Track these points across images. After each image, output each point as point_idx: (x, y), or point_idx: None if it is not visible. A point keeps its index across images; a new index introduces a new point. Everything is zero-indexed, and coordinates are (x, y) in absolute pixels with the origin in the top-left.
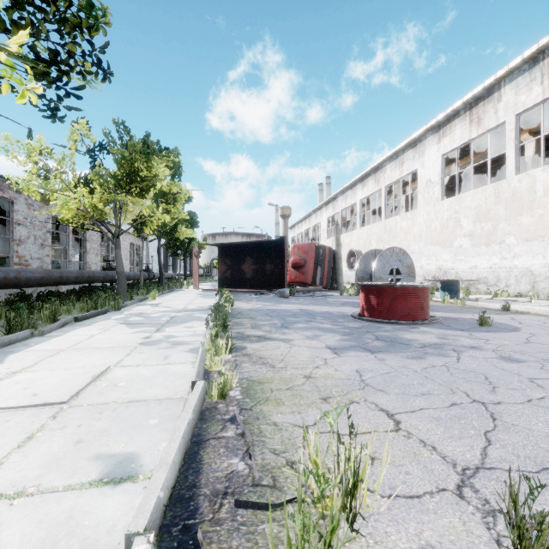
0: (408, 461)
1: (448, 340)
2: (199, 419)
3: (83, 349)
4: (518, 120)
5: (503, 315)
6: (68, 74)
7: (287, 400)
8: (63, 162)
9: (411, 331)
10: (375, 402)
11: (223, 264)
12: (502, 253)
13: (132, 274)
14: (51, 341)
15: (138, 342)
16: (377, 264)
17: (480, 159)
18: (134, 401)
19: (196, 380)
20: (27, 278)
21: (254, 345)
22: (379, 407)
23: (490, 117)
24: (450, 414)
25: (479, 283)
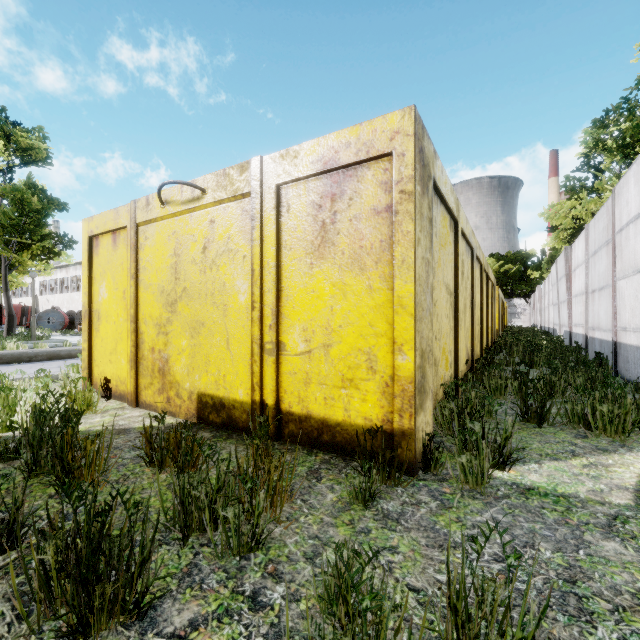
0: None
1: None
2: None
3: None
4: None
5: None
6: None
7: None
8: None
9: None
10: None
11: None
12: None
13: None
14: None
15: None
16: None
17: None
18: None
19: None
20: None
21: None
22: None
23: None
24: None
25: None
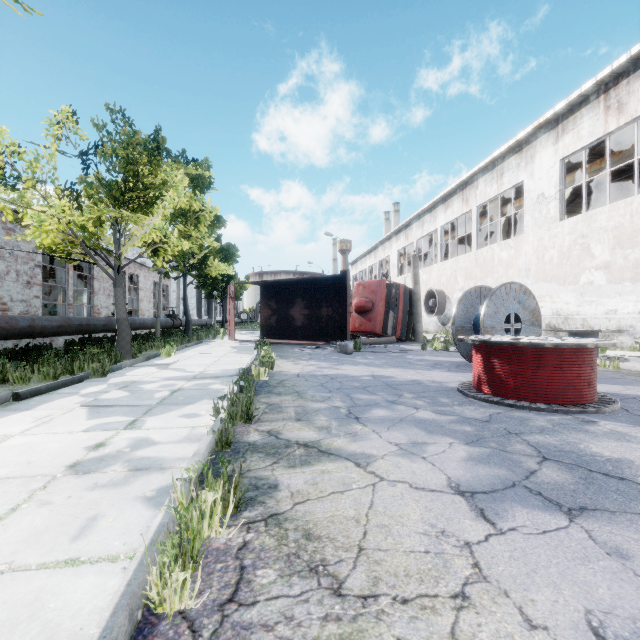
0: None
1: None
2: None
3: None
4: None
5: None
6: None
7: None
8: (37, 165)
9: (591, 432)
10: None
11: (266, 308)
12: None
13: (149, 320)
14: None
15: (69, 462)
16: (488, 308)
17: (613, 164)
18: None
19: None
20: None
21: (295, 476)
22: None
23: (638, 99)
24: None
25: (620, 334)
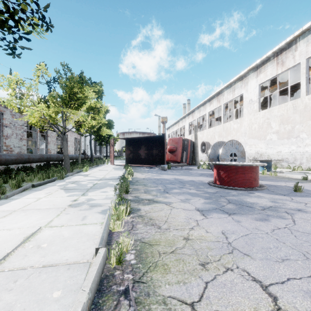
0: None
1: (278, 204)
2: (97, 291)
3: (29, 210)
4: (308, 62)
5: (305, 183)
6: (19, 22)
7: (173, 265)
8: (30, 88)
9: (250, 196)
10: (246, 270)
11: (128, 150)
12: (297, 143)
13: (74, 156)
14: (10, 203)
15: (68, 204)
16: (222, 150)
17: (282, 86)
18: (47, 266)
19: (99, 247)
20: (6, 159)
21: (146, 207)
22: (251, 275)
23: (290, 60)
24: None
25: (282, 161)
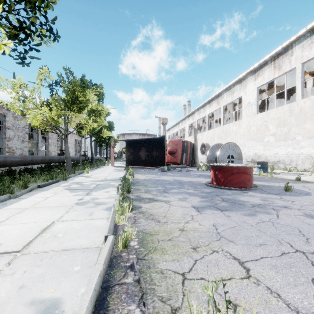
0: (262, 308)
1: (268, 202)
2: (108, 266)
3: (39, 208)
4: (303, 66)
5: (297, 183)
6: (30, 35)
7: (169, 249)
8: (34, 92)
9: (243, 195)
10: (229, 252)
11: (128, 152)
12: (293, 145)
13: (75, 157)
14: (21, 202)
15: (74, 203)
16: (220, 152)
17: (279, 90)
18: (65, 250)
19: (108, 235)
20: (11, 161)
21: (146, 205)
22: (232, 255)
23: (286, 64)
24: (283, 263)
25: (279, 163)
